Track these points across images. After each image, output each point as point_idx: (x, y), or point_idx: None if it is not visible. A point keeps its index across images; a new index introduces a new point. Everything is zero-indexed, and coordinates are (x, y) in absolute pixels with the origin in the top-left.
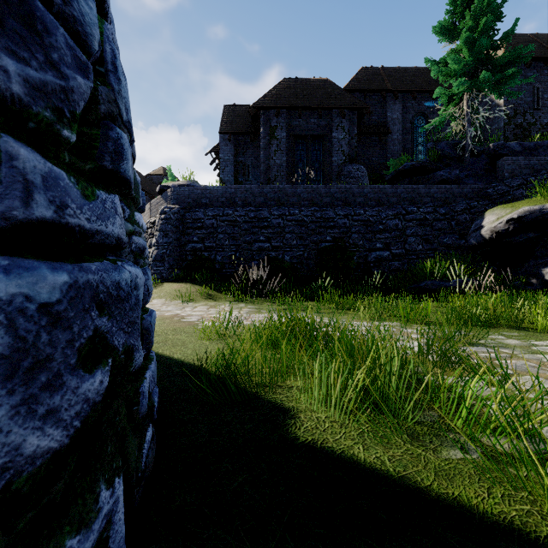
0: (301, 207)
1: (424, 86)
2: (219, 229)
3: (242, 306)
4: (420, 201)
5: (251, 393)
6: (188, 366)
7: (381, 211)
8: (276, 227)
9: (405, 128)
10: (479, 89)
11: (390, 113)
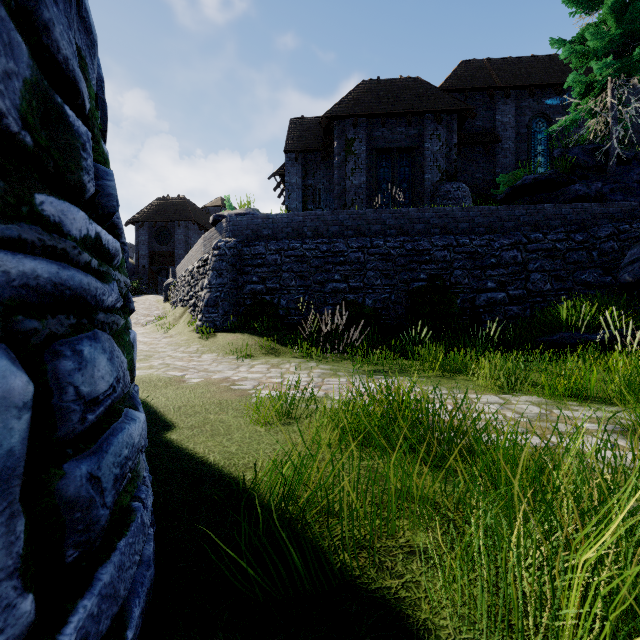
0: (387, 237)
1: (545, 78)
2: (284, 267)
3: (313, 365)
4: (547, 226)
5: (333, 569)
6: (227, 484)
7: (493, 239)
8: (355, 263)
9: (519, 135)
10: (629, 73)
11: (499, 116)
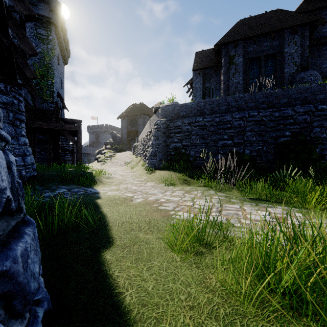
0: (259, 110)
1: None
2: (192, 132)
3: (212, 193)
4: None
5: None
6: None
7: None
8: (238, 127)
9: None
10: None
11: None
